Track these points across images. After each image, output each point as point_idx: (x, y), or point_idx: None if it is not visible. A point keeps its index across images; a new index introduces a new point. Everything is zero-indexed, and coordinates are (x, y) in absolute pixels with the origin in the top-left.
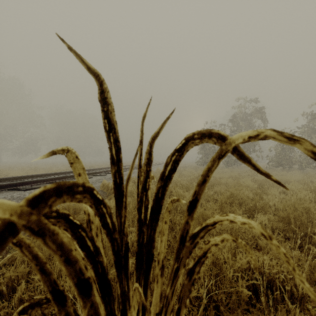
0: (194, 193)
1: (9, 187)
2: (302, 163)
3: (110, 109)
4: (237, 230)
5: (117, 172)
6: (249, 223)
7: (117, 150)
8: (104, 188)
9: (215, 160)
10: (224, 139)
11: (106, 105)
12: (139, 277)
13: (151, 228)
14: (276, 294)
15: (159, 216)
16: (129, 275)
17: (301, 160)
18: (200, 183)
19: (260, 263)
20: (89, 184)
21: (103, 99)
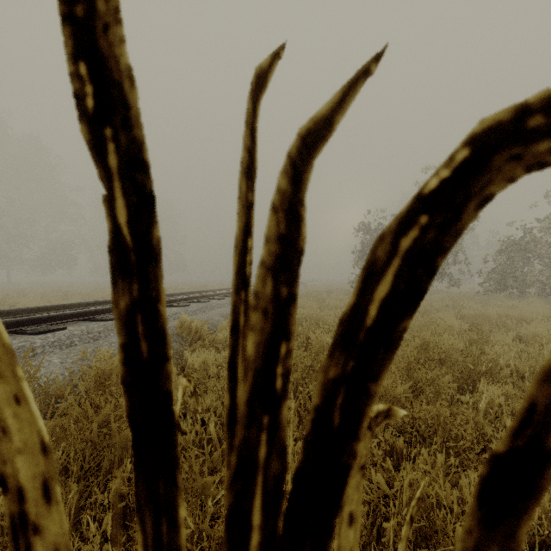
0: (522, 417)
1: (6, 329)
2: (546, 285)
3: (103, 11)
4: (447, 421)
5: (139, 307)
6: None
7: (137, 205)
8: (183, 331)
9: None
10: None
11: None
12: None
13: None
14: None
15: (334, 516)
16: None
17: (544, 279)
18: None
19: None
20: None
21: None
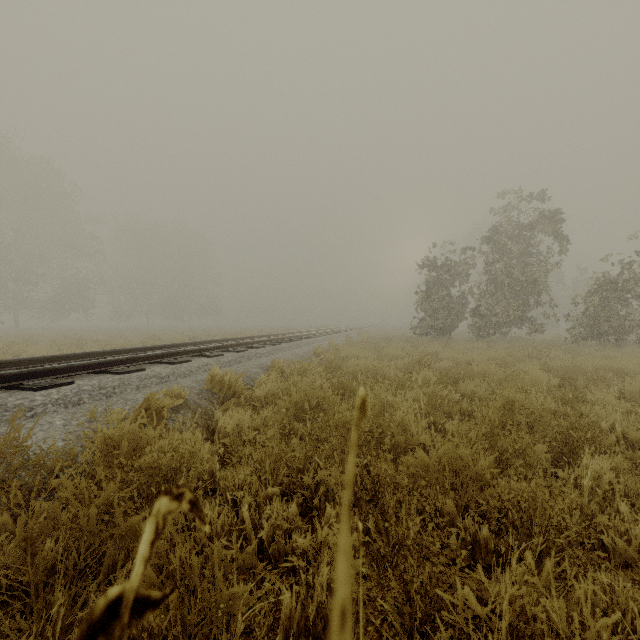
0: None
1: (2, 383)
2: None
3: None
4: (546, 505)
5: None
6: None
7: None
8: (214, 386)
9: None
10: None
11: None
12: None
13: None
14: None
15: None
16: None
17: None
18: None
19: None
20: None
21: None
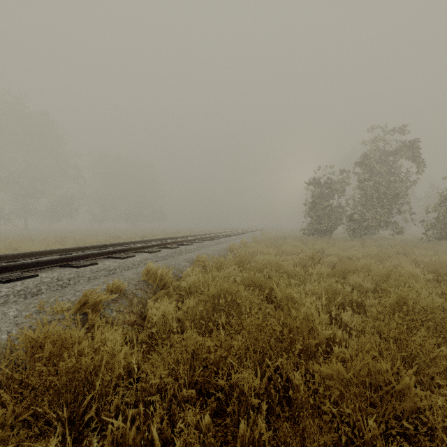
0: None
1: None
2: None
3: None
4: None
5: None
6: None
7: None
8: (149, 278)
9: None
10: None
11: None
12: None
13: None
14: None
15: None
16: None
17: None
18: None
19: None
20: None
21: None
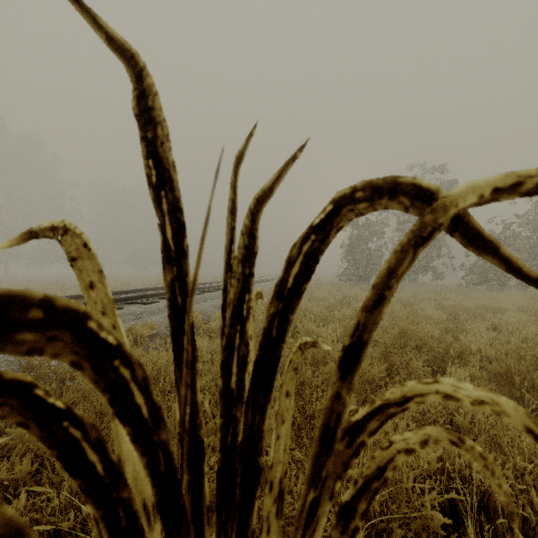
0: (354, 327)
1: None
2: None
3: (161, 136)
4: None
5: (177, 280)
6: (494, 403)
7: (176, 229)
8: None
9: (405, 250)
10: (431, 199)
11: (152, 126)
12: (227, 525)
13: (255, 408)
14: (494, 519)
15: (273, 381)
16: (204, 514)
17: None
18: (370, 305)
19: (463, 460)
20: (71, 301)
21: (145, 113)
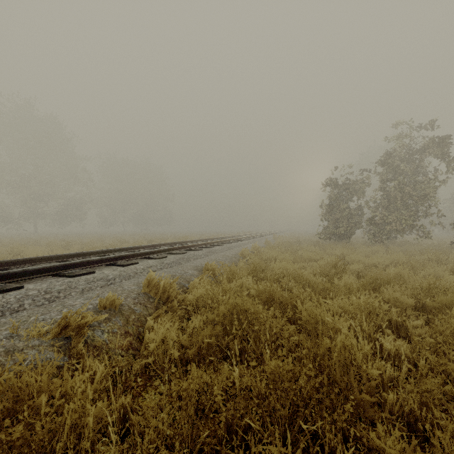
0: None
1: None
2: None
3: None
4: None
5: None
6: None
7: None
8: (150, 289)
9: None
10: None
11: None
12: None
13: None
14: None
15: None
16: None
17: None
18: None
19: None
20: None
21: None
